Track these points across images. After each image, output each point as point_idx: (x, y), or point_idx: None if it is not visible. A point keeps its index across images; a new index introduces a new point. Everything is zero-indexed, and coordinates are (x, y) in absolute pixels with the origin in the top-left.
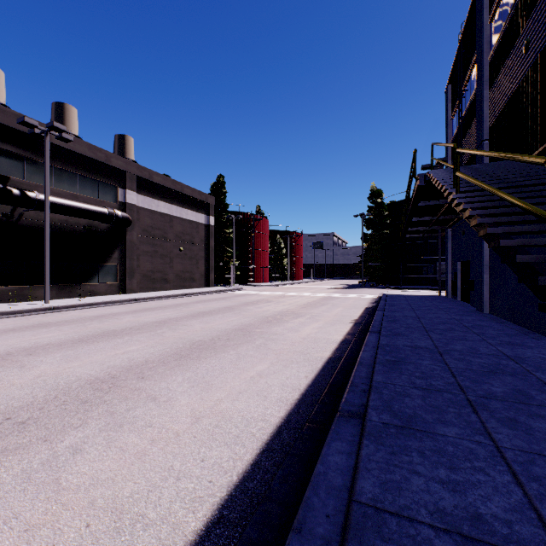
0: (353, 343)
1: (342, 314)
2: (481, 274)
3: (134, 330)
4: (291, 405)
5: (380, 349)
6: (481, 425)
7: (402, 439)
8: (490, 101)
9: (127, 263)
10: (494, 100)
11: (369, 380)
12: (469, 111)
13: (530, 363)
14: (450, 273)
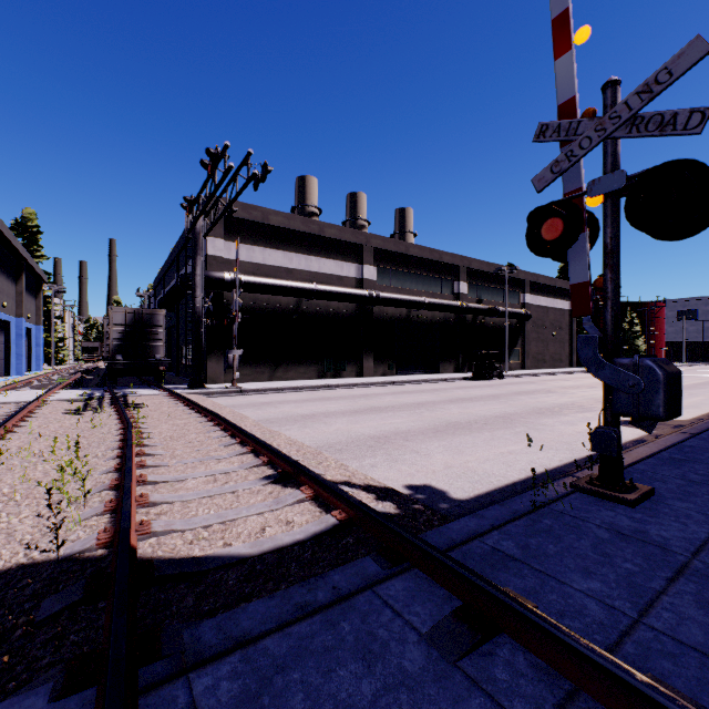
0: None
1: None
2: None
3: None
4: None
5: None
6: None
7: None
8: None
9: (525, 347)
10: None
11: None
12: None
13: None
14: None
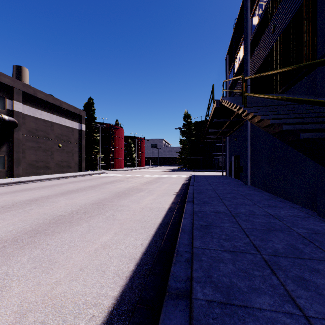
0: (176, 210)
1: (168, 188)
2: (247, 163)
3: (4, 209)
4: (126, 279)
5: (195, 215)
6: (283, 289)
7: (228, 324)
8: (251, 63)
9: (14, 155)
10: (254, 62)
11: (191, 248)
12: (239, 69)
13: (287, 220)
14: (228, 162)
